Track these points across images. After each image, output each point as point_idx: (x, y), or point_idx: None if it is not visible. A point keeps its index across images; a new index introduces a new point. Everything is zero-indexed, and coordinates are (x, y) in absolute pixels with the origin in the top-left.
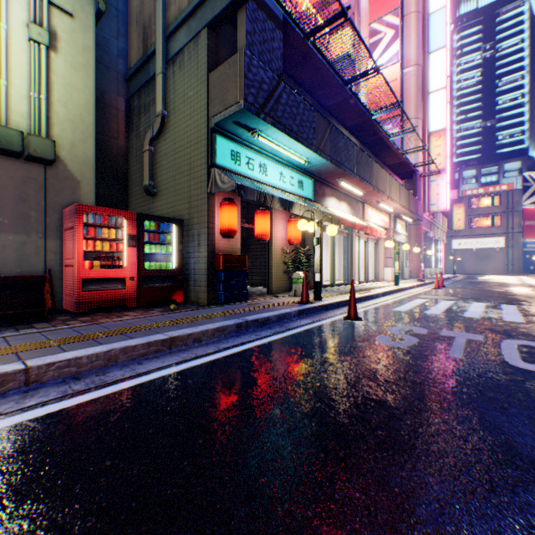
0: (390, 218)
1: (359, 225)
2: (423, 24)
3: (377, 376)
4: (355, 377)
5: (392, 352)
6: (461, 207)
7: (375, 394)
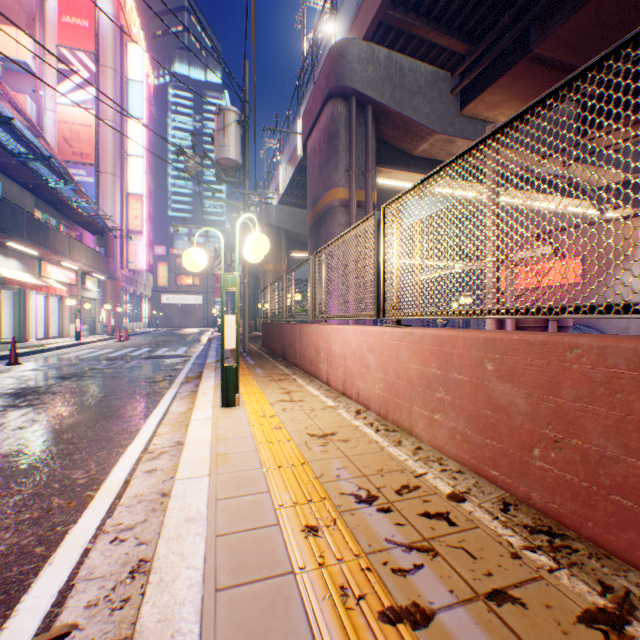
0: (80, 275)
1: (34, 284)
2: (123, 86)
3: (20, 378)
4: (6, 380)
5: (36, 372)
6: (166, 266)
7: (15, 381)
